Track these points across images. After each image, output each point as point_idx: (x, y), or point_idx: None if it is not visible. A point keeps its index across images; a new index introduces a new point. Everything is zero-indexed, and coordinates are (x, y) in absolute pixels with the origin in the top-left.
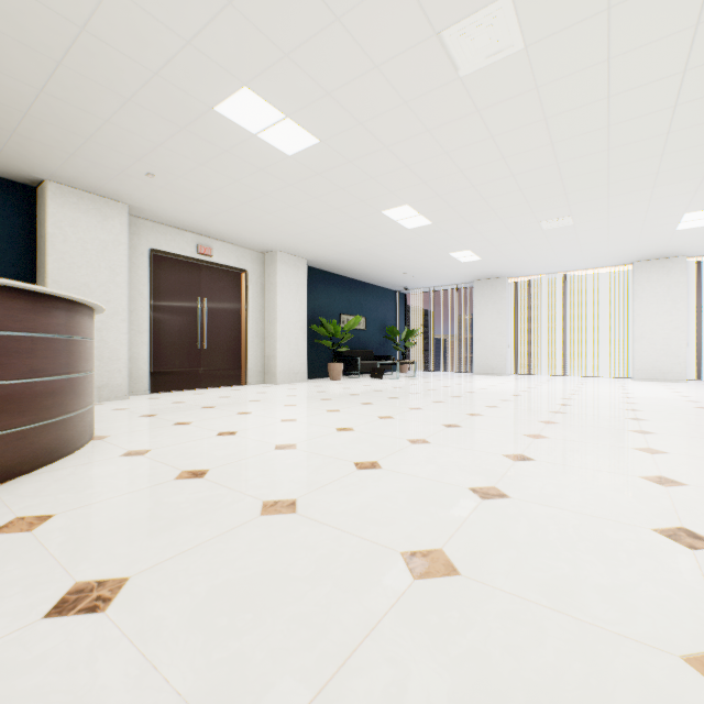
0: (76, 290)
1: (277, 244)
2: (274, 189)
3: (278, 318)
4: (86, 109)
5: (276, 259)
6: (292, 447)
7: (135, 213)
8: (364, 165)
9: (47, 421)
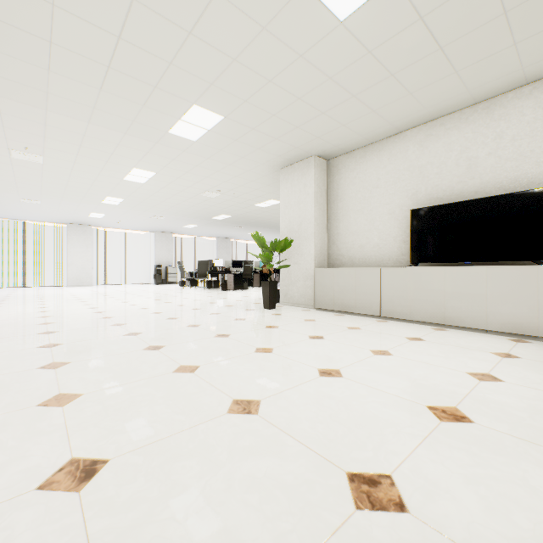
0: None
1: None
2: None
3: None
4: None
5: None
6: None
7: None
8: None
9: None
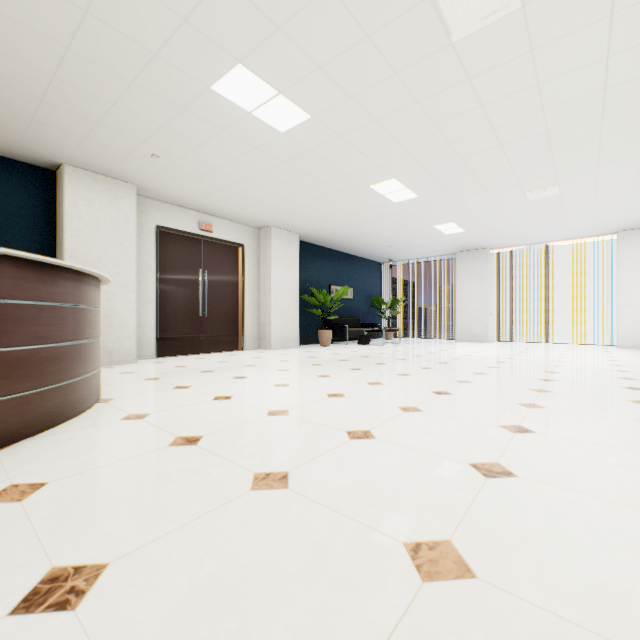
0: (90, 264)
1: (271, 220)
2: (268, 167)
3: (272, 288)
4: (94, 93)
5: (270, 233)
6: (284, 413)
7: (143, 193)
8: (354, 140)
9: (52, 386)
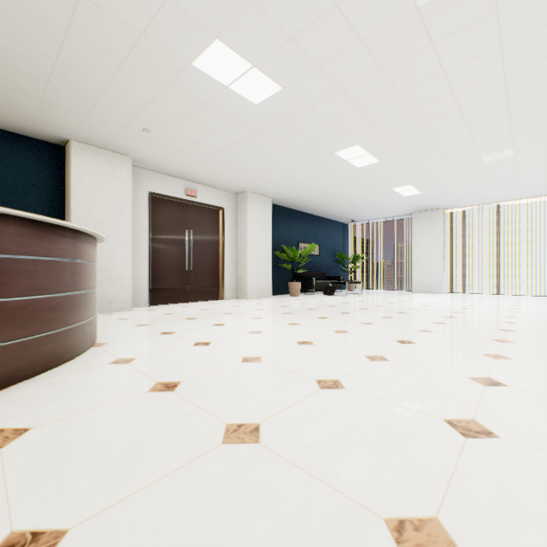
0: (92, 225)
1: (247, 186)
2: (244, 137)
3: (248, 246)
4: (91, 74)
5: (247, 198)
6: (257, 359)
7: (138, 164)
8: (321, 109)
9: (48, 333)
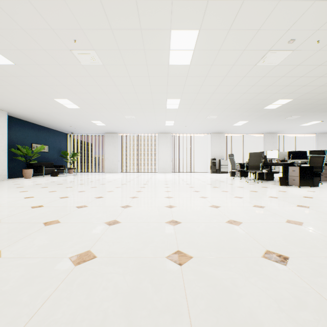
0: None
1: None
2: None
3: None
4: None
5: None
6: None
7: None
8: (42, 79)
9: None
